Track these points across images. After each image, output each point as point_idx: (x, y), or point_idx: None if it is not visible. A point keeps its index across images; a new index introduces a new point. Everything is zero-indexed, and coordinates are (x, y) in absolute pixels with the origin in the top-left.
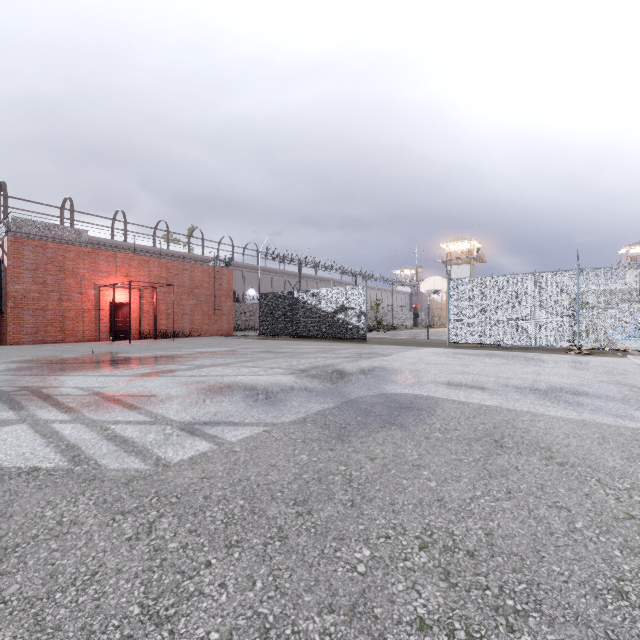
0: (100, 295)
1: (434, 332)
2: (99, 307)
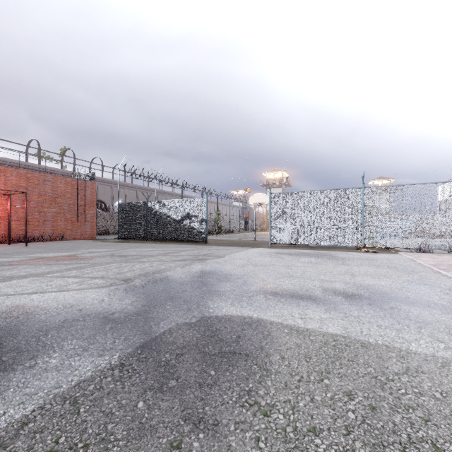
0: None
1: (258, 234)
2: None
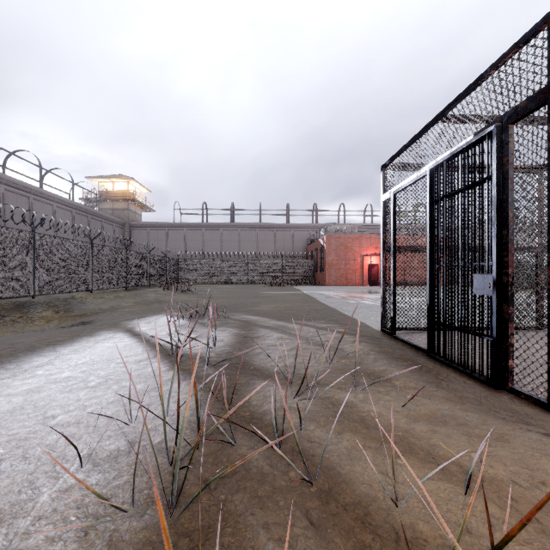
0: (363, 260)
1: None
2: (362, 267)
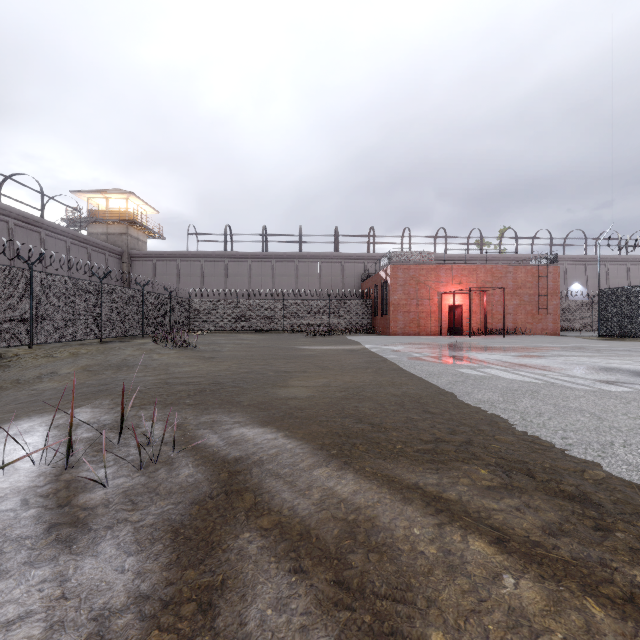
0: (441, 300)
1: None
2: (440, 309)
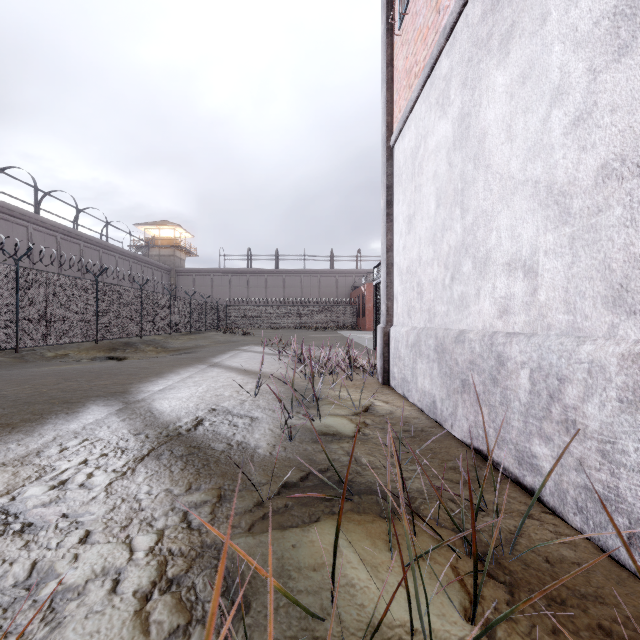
0: None
1: None
2: None
